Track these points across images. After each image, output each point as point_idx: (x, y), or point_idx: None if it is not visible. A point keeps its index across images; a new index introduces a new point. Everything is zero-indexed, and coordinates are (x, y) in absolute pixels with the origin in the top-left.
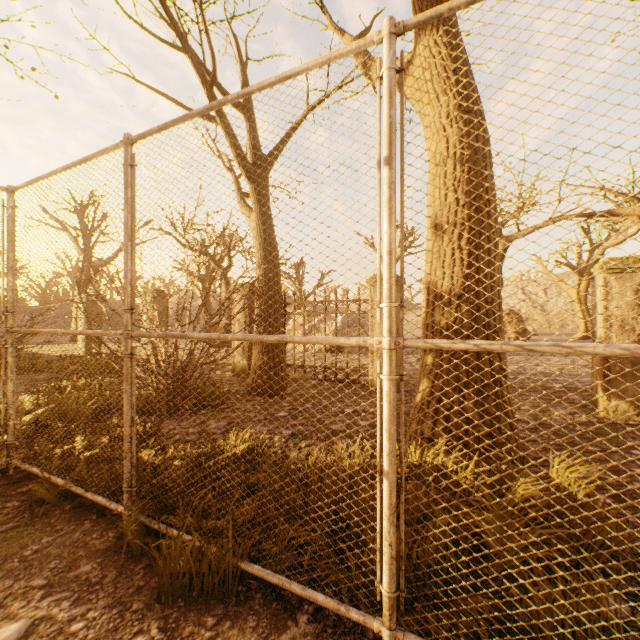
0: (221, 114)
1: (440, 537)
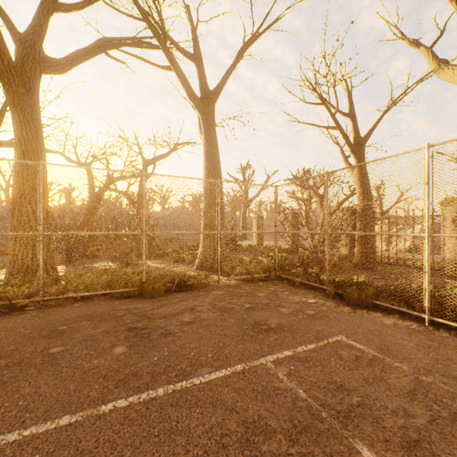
0: (339, 126)
1: (455, 304)
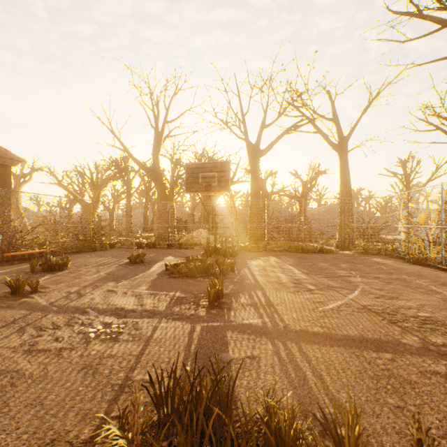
0: None
1: None
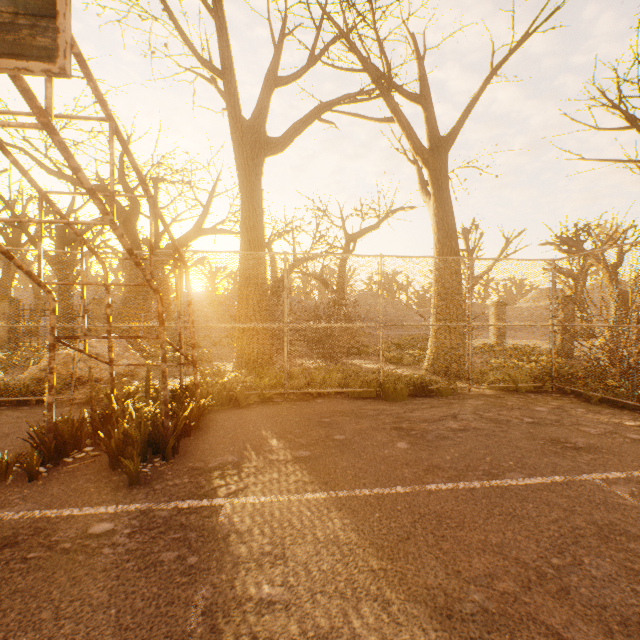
0: None
1: None
